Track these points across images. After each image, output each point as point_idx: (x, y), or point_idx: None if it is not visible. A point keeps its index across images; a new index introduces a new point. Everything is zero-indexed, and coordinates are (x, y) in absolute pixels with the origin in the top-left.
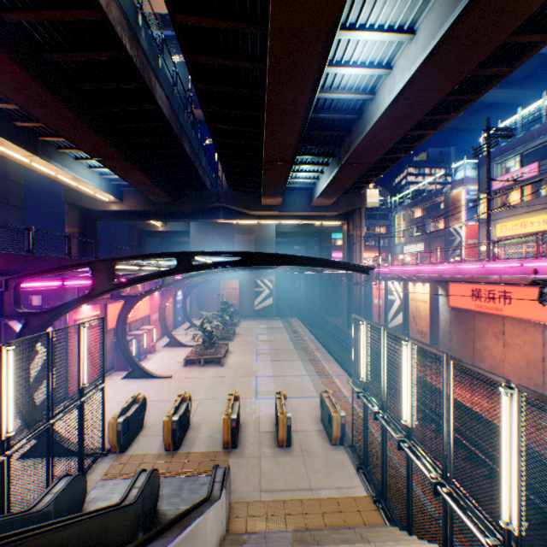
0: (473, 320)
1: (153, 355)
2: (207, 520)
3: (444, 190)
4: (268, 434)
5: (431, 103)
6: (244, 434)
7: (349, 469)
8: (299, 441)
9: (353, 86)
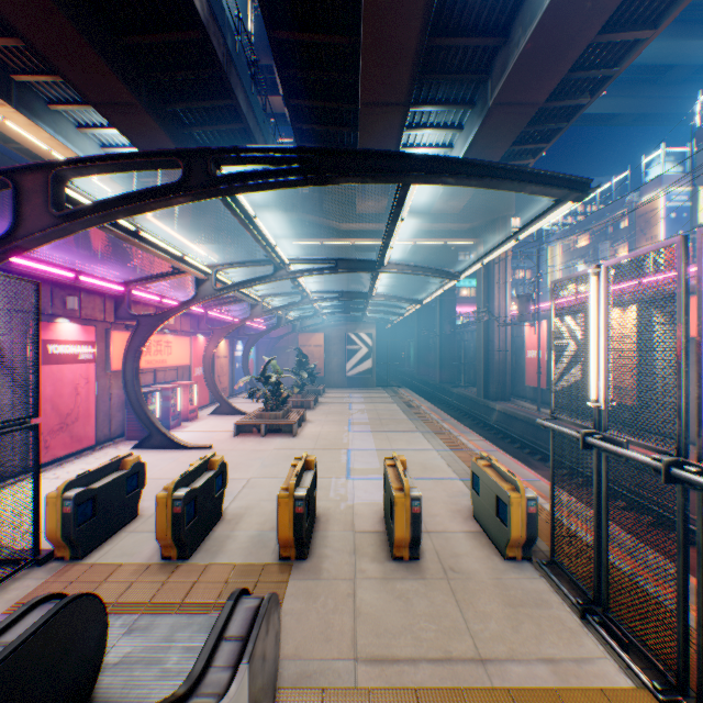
0: None
1: (191, 423)
2: None
3: (627, 198)
4: (371, 536)
5: None
6: (322, 535)
7: (562, 615)
8: (435, 551)
9: None
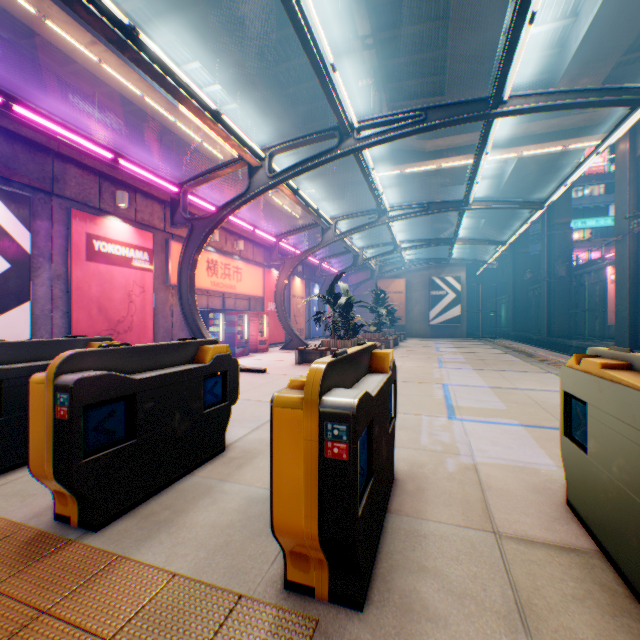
0: None
1: (258, 354)
2: None
3: None
4: (559, 565)
5: None
6: (408, 529)
7: None
8: None
9: None
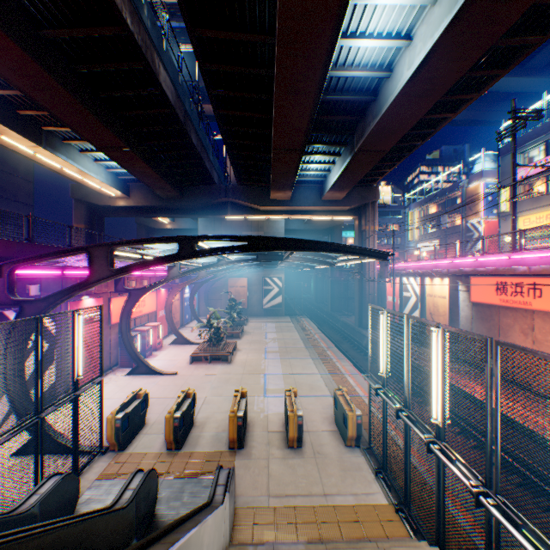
0: (498, 316)
1: (159, 352)
2: (203, 532)
3: (460, 184)
4: (277, 434)
5: (454, 77)
6: (251, 434)
7: (366, 474)
8: (311, 442)
9: (368, 63)
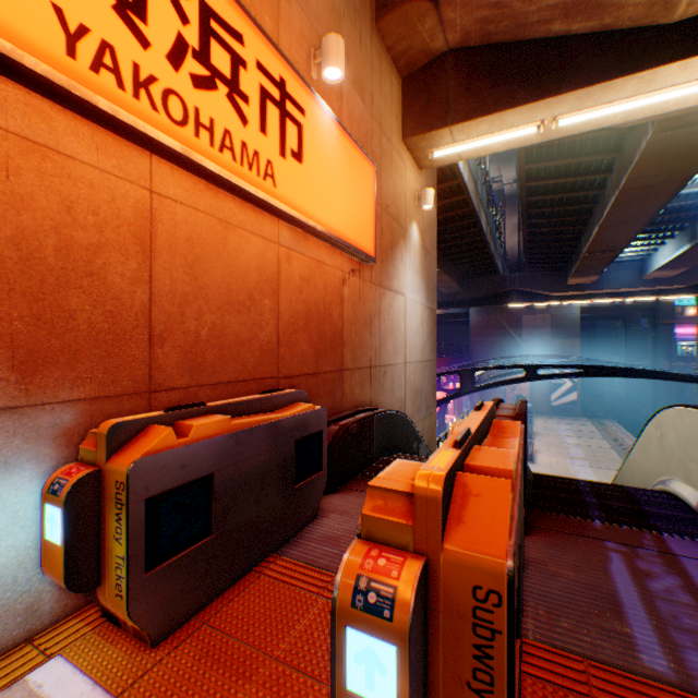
0: None
1: None
2: None
3: None
4: None
5: None
6: None
7: None
8: None
9: None
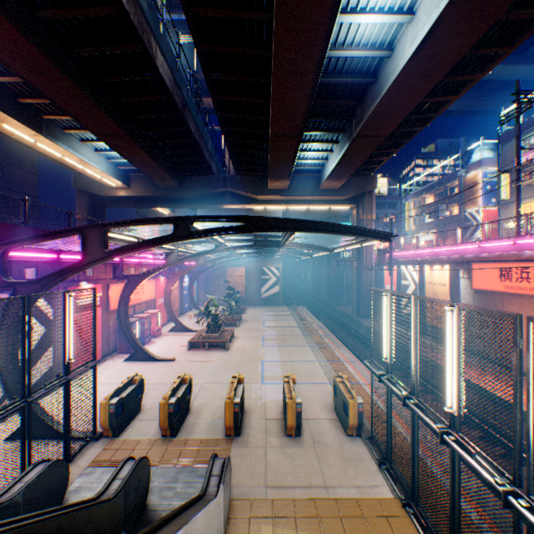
0: (502, 303)
1: (157, 339)
2: None
3: (458, 173)
4: (275, 422)
5: (459, 53)
6: (248, 421)
7: (369, 465)
8: (310, 430)
9: (368, 41)
